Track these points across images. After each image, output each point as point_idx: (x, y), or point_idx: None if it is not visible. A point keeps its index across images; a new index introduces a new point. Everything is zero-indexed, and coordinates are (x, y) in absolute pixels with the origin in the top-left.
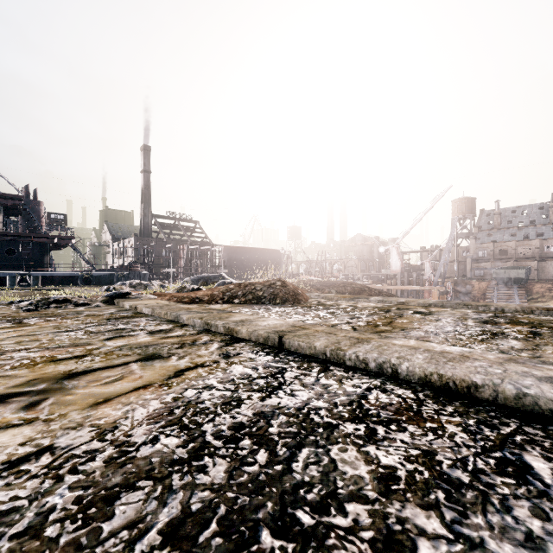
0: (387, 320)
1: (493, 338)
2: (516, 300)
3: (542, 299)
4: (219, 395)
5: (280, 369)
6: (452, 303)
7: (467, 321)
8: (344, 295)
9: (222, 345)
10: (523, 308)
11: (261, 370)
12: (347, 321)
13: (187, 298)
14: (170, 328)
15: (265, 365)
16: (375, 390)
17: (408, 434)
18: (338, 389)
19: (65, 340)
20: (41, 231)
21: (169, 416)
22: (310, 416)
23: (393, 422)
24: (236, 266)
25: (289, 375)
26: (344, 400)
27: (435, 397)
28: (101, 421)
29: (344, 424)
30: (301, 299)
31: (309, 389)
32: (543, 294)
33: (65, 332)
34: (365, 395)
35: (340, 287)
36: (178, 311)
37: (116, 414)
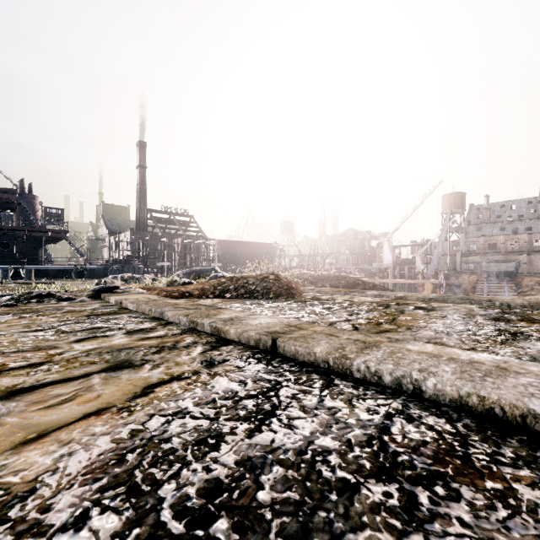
0: (389, 316)
1: (514, 339)
2: (506, 293)
3: (531, 292)
4: (192, 426)
5: (273, 383)
6: (453, 298)
7: (477, 318)
8: (339, 289)
9: (207, 348)
10: (531, 304)
11: (250, 384)
12: (346, 319)
13: (177, 292)
14: (152, 327)
15: (255, 378)
16: (397, 417)
17: (465, 505)
18: (349, 415)
19: (28, 343)
20: (36, 224)
21: (117, 468)
22: (316, 466)
23: (437, 480)
24: (230, 260)
25: (284, 393)
26: (359, 435)
27: (479, 429)
28: (16, 477)
29: (366, 484)
30: (295, 293)
31: (312, 415)
32: (532, 287)
33: (33, 331)
34: (385, 426)
35: (334, 280)
36: (163, 307)
37: (43, 462)
